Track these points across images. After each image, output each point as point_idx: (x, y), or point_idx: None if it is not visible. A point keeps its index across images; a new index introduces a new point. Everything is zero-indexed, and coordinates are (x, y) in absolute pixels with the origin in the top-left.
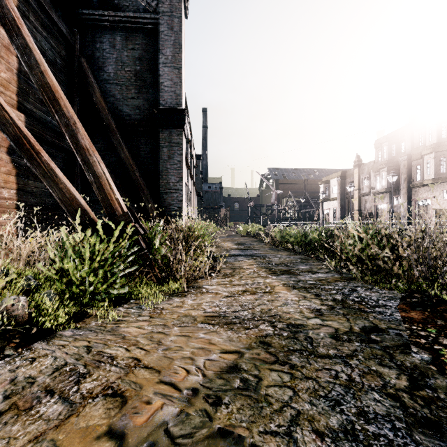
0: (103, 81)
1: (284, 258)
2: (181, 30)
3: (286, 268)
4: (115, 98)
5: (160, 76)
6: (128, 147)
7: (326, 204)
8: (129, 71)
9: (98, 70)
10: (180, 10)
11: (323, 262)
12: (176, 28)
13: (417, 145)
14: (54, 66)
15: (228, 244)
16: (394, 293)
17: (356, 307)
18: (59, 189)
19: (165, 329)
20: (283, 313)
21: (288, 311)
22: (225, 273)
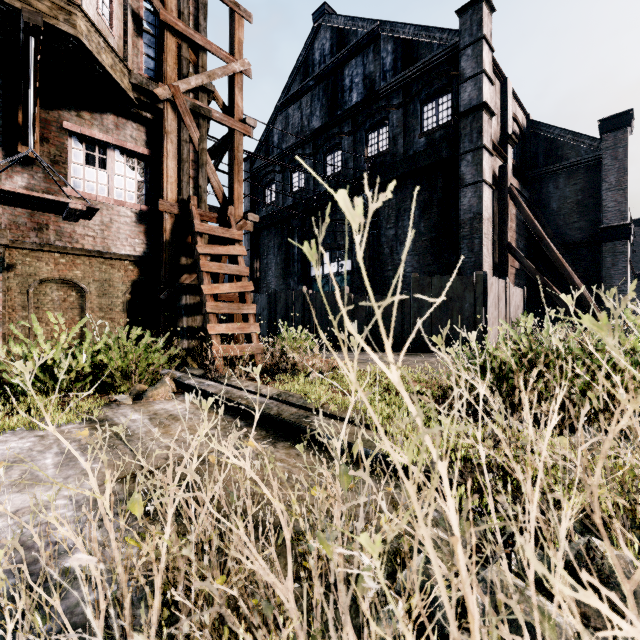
0: (548, 215)
1: None
2: (626, 156)
3: None
4: (558, 226)
5: (603, 201)
6: (570, 260)
7: None
8: (571, 202)
9: (544, 208)
10: (625, 140)
11: None
12: (620, 157)
13: None
14: (523, 224)
15: None
16: None
17: None
18: (564, 304)
19: None
20: None
21: None
22: None
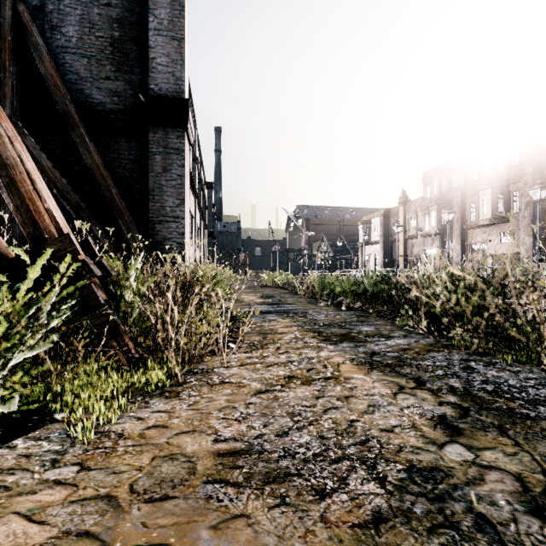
0: (60, 48)
1: (333, 316)
2: None
3: (342, 331)
4: (79, 77)
5: (150, 48)
6: (101, 151)
7: (366, 248)
8: (102, 37)
9: (51, 31)
10: None
11: (388, 320)
12: None
13: (471, 180)
14: None
15: (251, 297)
16: (534, 371)
17: (504, 407)
18: None
19: (105, 517)
20: (382, 431)
21: (389, 426)
22: (250, 342)
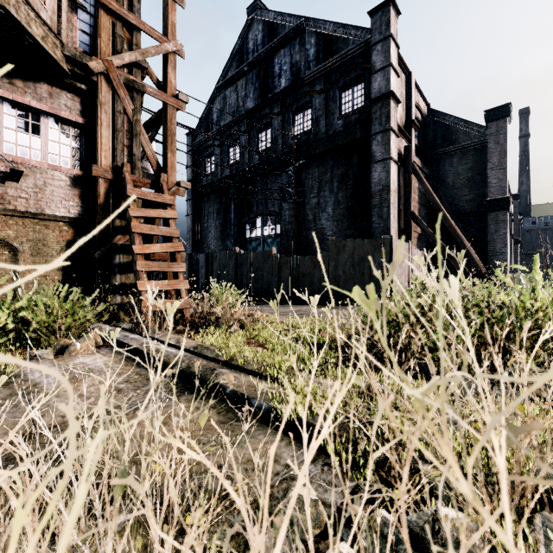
0: (444, 189)
1: None
2: (506, 141)
3: None
4: (452, 198)
5: (488, 178)
6: (462, 227)
7: None
8: (463, 178)
9: (441, 183)
10: (505, 128)
11: None
12: (501, 142)
13: None
14: (424, 196)
15: None
16: None
17: None
18: (456, 263)
19: None
20: None
21: None
22: None
